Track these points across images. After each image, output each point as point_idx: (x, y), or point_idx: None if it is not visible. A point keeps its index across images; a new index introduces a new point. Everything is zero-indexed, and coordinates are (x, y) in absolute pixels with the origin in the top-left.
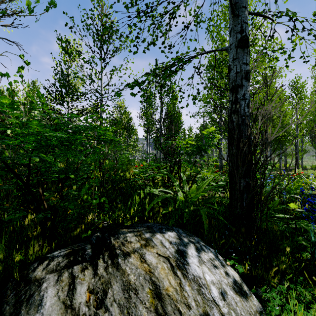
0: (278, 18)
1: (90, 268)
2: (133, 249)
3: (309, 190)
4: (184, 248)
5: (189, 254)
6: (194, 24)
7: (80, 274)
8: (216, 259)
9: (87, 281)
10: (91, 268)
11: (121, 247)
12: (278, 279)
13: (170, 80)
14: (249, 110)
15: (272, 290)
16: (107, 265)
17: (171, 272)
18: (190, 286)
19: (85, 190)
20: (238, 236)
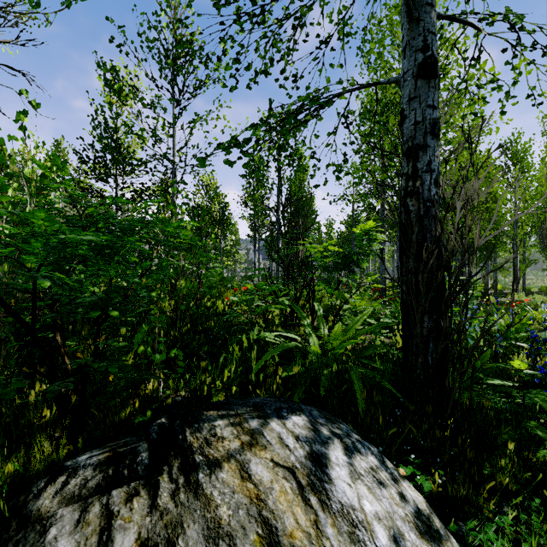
0: (490, 24)
1: (143, 493)
2: (226, 453)
3: (540, 332)
4: (322, 448)
5: (332, 459)
6: (339, 37)
7: (123, 509)
8: (381, 469)
9: (137, 522)
10: (145, 493)
11: (205, 448)
12: (495, 503)
13: (295, 137)
14: (438, 191)
15: (487, 525)
16: (176, 487)
17: (299, 499)
18: (336, 525)
19: (141, 337)
20: (419, 419)
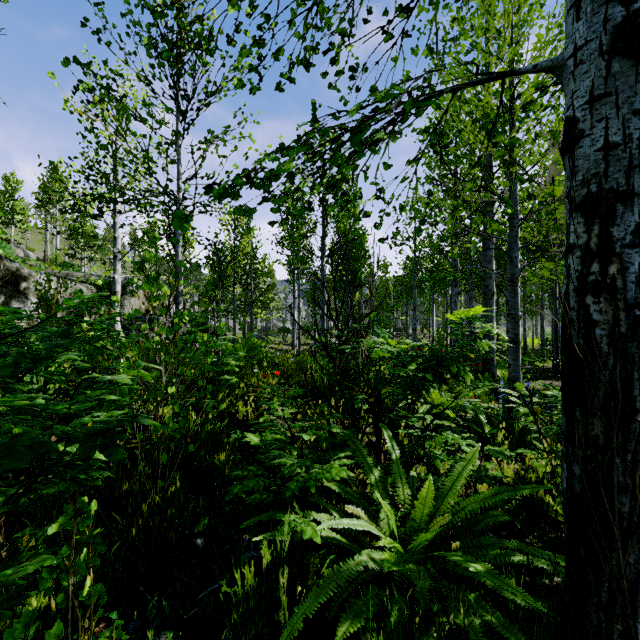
0: None
1: None
2: None
3: None
4: None
5: None
6: None
7: None
8: None
9: None
10: None
11: None
12: None
13: (354, 168)
14: None
15: None
16: None
17: None
18: None
19: (21, 628)
20: None
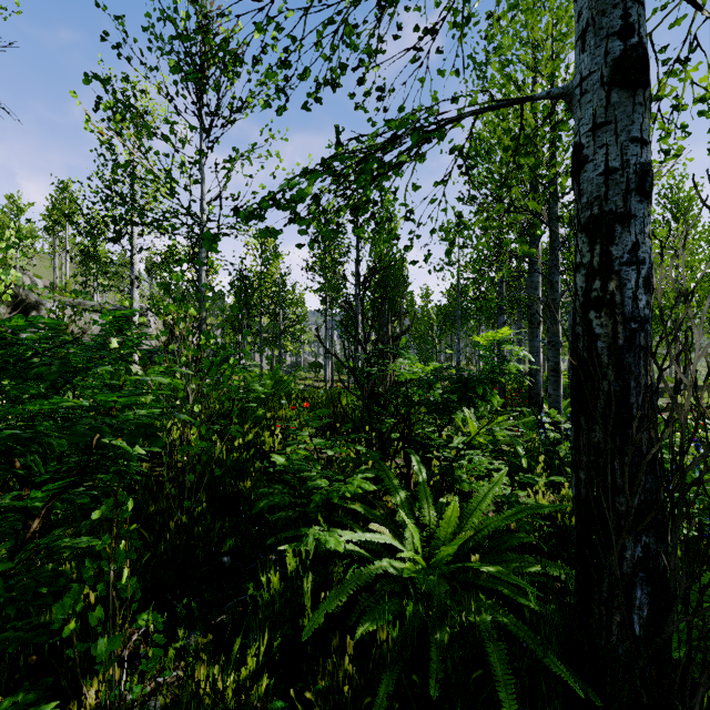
0: None
1: None
2: None
3: None
4: None
5: None
6: (454, 22)
7: None
8: None
9: None
10: None
11: None
12: None
13: (380, 189)
14: (650, 299)
15: None
16: None
17: None
18: None
19: (70, 603)
20: None
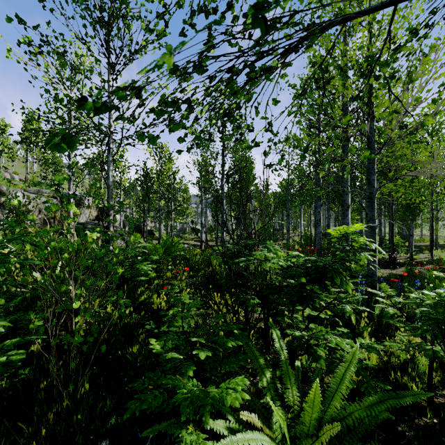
0: None
1: None
2: None
3: None
4: None
5: None
6: None
7: None
8: None
9: None
10: None
11: None
12: None
13: (248, 99)
14: None
15: None
16: None
17: None
18: None
19: None
20: None
